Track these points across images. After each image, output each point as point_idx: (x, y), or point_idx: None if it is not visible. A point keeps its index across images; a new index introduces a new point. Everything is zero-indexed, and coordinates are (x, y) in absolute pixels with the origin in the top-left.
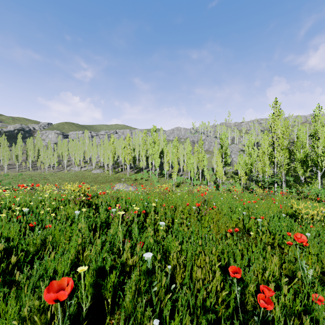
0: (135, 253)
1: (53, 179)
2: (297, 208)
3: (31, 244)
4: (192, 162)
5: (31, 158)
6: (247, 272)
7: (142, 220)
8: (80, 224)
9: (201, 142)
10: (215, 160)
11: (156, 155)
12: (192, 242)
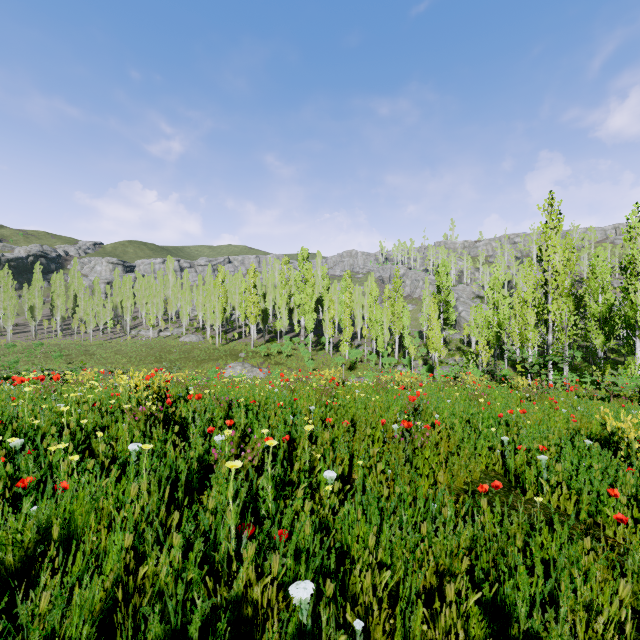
0: (269, 565)
1: (104, 354)
2: (618, 428)
3: (10, 544)
4: (380, 321)
5: (61, 313)
6: (552, 621)
7: (282, 456)
8: (135, 487)
9: (398, 280)
10: (424, 317)
11: (309, 306)
12: (404, 529)
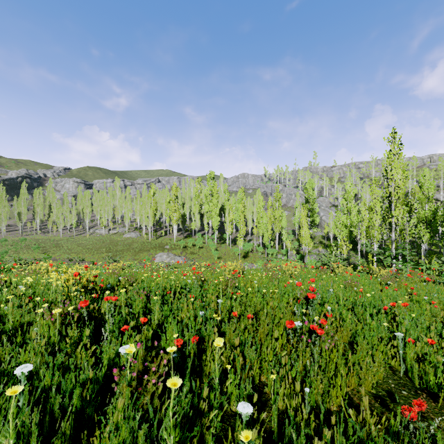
0: None
1: (69, 246)
2: None
3: None
4: (265, 223)
5: (40, 217)
6: None
7: (192, 357)
8: None
9: (278, 194)
10: (296, 220)
11: (214, 212)
12: None
